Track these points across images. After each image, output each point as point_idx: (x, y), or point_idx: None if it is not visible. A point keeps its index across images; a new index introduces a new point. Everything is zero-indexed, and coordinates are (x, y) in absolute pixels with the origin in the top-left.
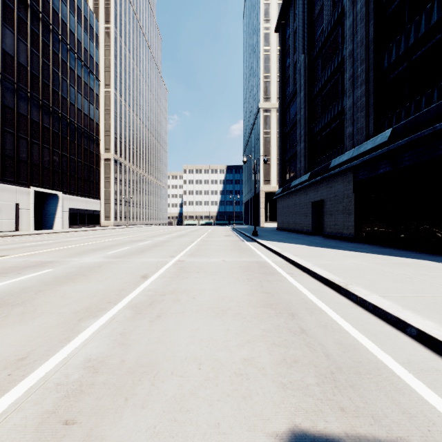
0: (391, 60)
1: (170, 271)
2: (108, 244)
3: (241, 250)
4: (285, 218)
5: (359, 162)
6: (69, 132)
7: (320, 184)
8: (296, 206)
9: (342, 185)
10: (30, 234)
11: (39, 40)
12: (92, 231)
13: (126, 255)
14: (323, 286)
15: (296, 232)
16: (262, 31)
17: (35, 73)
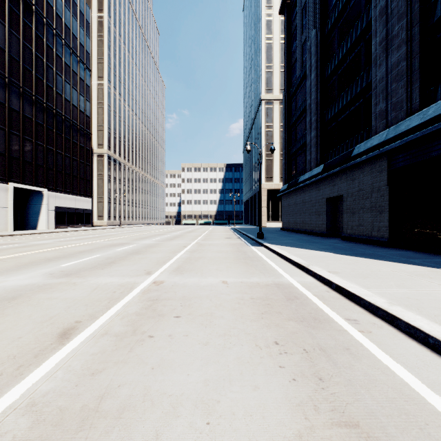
0: None
1: (127, 311)
2: (78, 249)
3: (247, 260)
4: (291, 217)
5: (400, 144)
6: (55, 124)
7: (338, 176)
8: (305, 204)
9: (371, 176)
10: (1, 235)
11: (19, 21)
12: (77, 232)
13: (82, 269)
14: None
15: (306, 233)
16: (263, 18)
17: (15, 57)
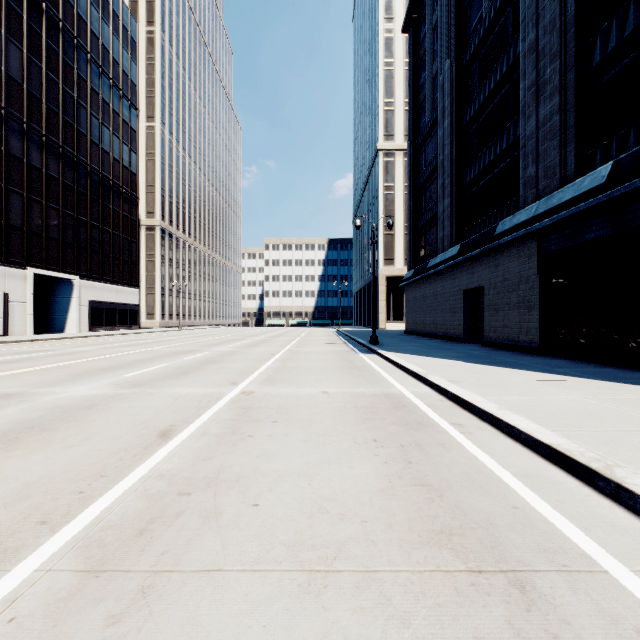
0: (607, 48)
1: (221, 417)
2: (135, 358)
3: (354, 370)
4: (419, 316)
5: (551, 222)
6: (90, 185)
7: (478, 261)
8: (437, 298)
9: (518, 262)
10: (21, 341)
11: (41, 43)
12: (122, 336)
13: (153, 380)
14: (542, 462)
15: (437, 337)
16: (381, 35)
17: (35, 94)
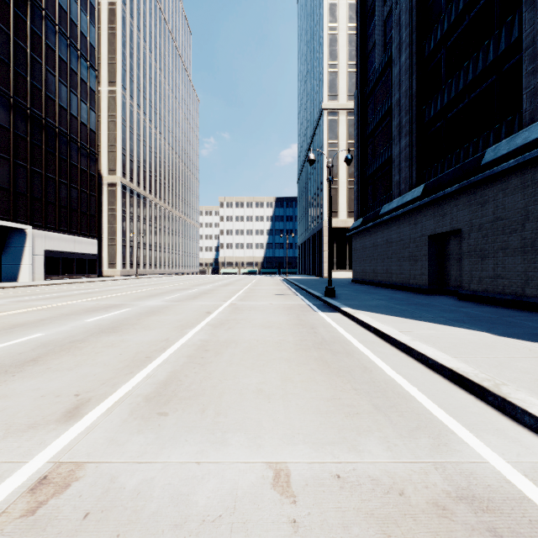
0: None
1: None
2: (19, 320)
3: (324, 351)
4: (368, 265)
5: None
6: (44, 138)
7: (452, 200)
8: (392, 245)
9: (522, 194)
10: None
11: None
12: (69, 285)
13: None
14: None
15: (392, 287)
16: (326, 1)
17: None
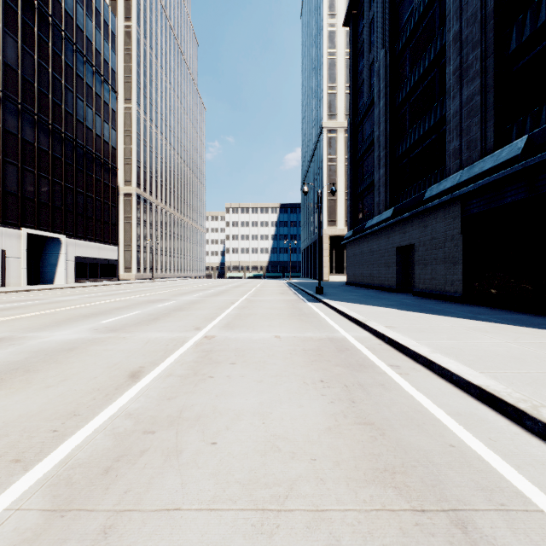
0: (522, 37)
1: (185, 359)
2: (113, 306)
3: (302, 316)
4: (358, 269)
5: (473, 188)
6: (75, 157)
7: (409, 222)
8: (373, 254)
9: (444, 223)
10: (16, 291)
11: (33, 35)
12: (103, 287)
13: (127, 325)
14: (472, 401)
15: (373, 288)
16: (325, 29)
17: (28, 79)
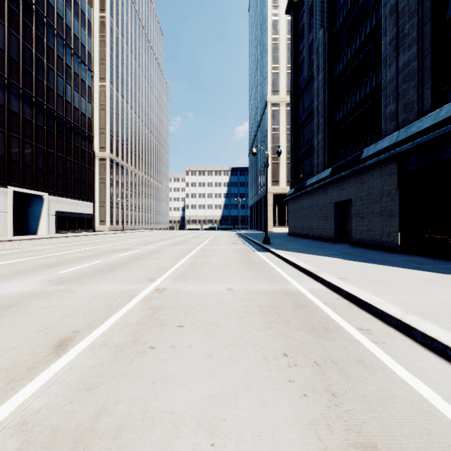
0: None
1: (128, 320)
2: (79, 255)
3: (253, 266)
4: (298, 222)
5: (411, 146)
6: (56, 126)
7: (346, 180)
8: (313, 208)
9: (380, 179)
10: None
11: (19, 20)
12: (79, 237)
13: (82, 276)
14: None
15: (313, 238)
16: (270, 18)
17: (14, 57)
